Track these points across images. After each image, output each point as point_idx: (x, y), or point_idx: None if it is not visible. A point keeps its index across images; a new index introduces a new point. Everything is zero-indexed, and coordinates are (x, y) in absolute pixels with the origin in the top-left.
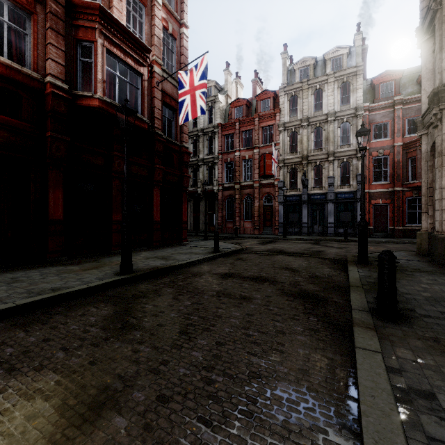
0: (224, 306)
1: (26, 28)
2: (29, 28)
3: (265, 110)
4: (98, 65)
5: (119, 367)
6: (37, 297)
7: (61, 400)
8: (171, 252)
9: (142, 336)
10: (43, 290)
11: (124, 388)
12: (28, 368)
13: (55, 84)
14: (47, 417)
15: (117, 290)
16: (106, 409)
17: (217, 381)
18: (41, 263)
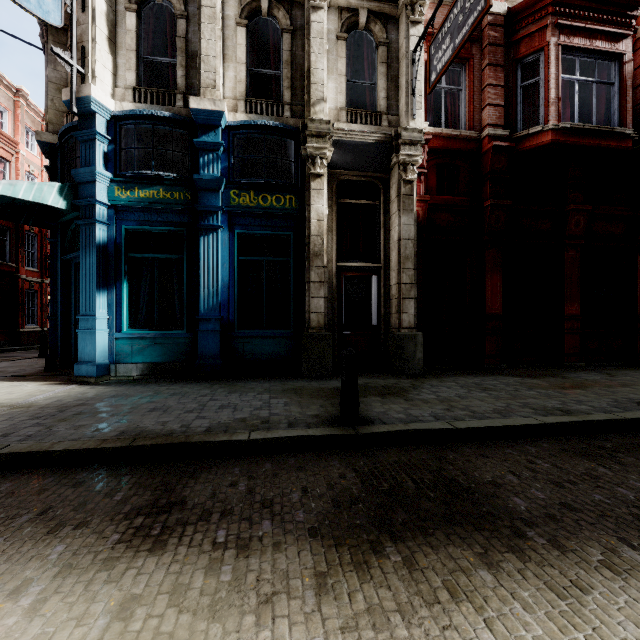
0: None
1: (458, 83)
2: (463, 81)
3: None
4: (550, 80)
5: None
6: (556, 417)
7: None
8: None
9: None
10: (547, 409)
11: None
12: None
13: (493, 135)
14: None
15: None
16: None
17: None
18: (478, 369)
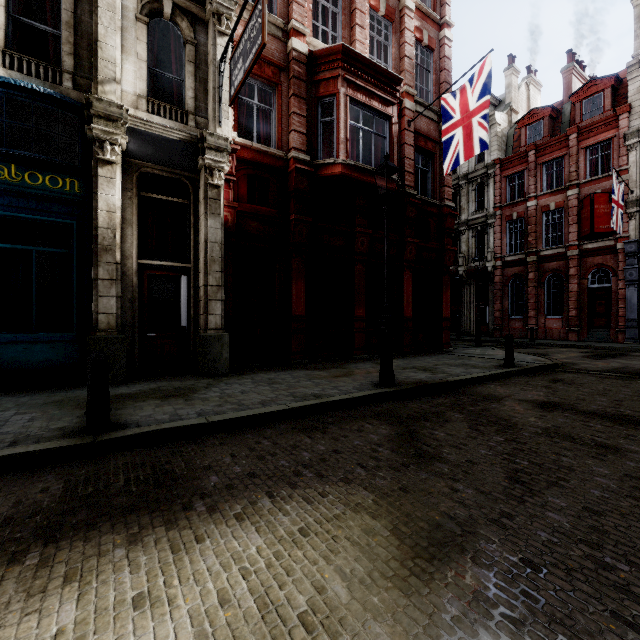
0: (569, 454)
1: (271, 104)
2: (274, 103)
3: (591, 116)
4: (340, 122)
5: (441, 504)
6: (304, 402)
7: (390, 523)
8: (433, 362)
9: (452, 472)
10: (305, 396)
11: (464, 533)
12: (335, 478)
13: (297, 158)
14: (385, 537)
15: (383, 407)
16: (452, 551)
17: (619, 568)
18: (285, 365)
